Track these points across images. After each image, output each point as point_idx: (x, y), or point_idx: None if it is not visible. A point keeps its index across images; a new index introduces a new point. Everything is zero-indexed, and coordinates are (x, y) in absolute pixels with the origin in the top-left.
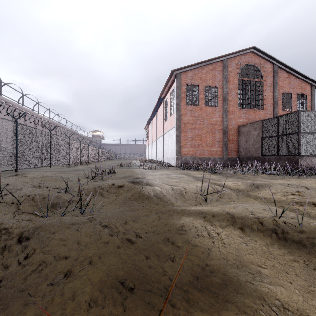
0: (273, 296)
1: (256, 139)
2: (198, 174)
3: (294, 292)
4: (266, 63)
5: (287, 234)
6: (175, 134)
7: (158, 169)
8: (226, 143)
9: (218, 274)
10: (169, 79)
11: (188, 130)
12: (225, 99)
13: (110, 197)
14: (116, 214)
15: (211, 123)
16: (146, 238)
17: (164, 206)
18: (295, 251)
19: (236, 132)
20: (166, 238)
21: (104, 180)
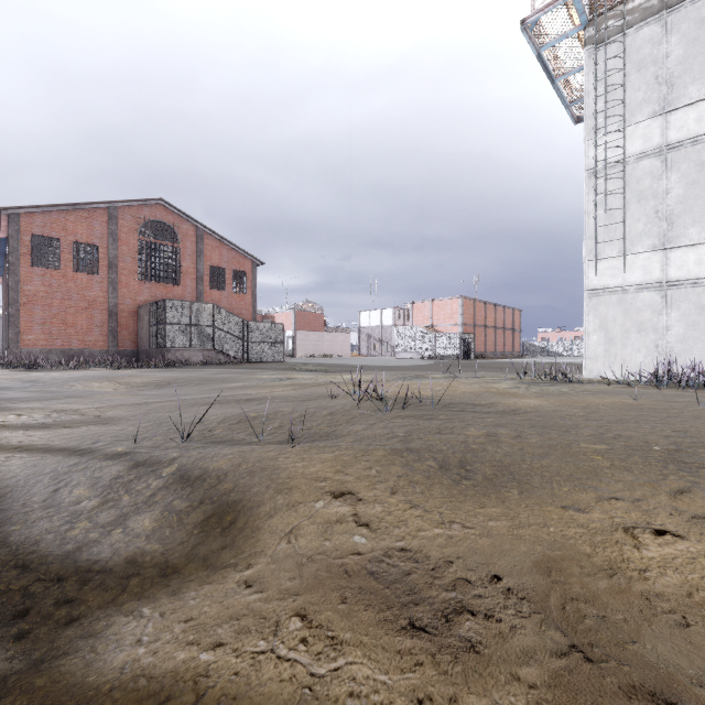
0: None
1: (148, 327)
2: None
3: None
4: (185, 224)
5: None
6: (8, 312)
7: None
8: (114, 330)
9: None
10: None
11: (37, 307)
12: (112, 266)
13: None
14: None
15: (85, 299)
16: None
17: None
18: None
19: (134, 314)
20: None
21: None
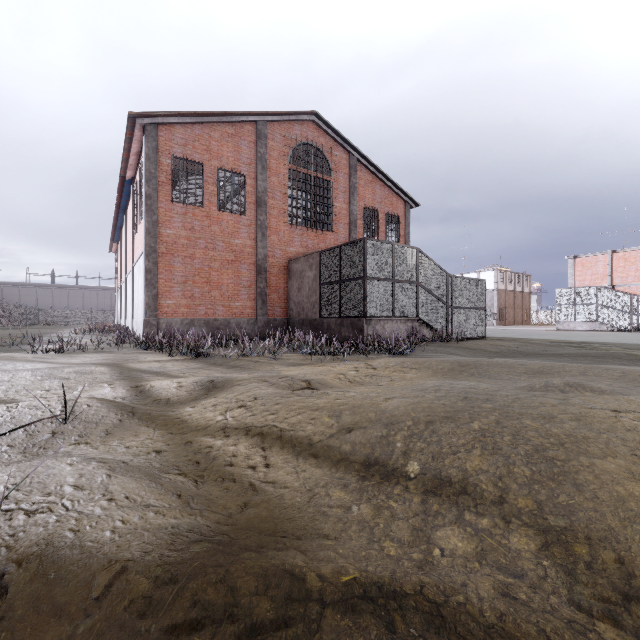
0: None
1: (313, 286)
2: (150, 362)
3: None
4: (338, 149)
5: None
6: (143, 266)
7: (84, 351)
8: (263, 293)
9: None
10: (131, 135)
11: (176, 259)
12: (261, 203)
13: None
14: None
15: (231, 249)
16: None
17: None
18: None
19: (283, 271)
20: None
21: None
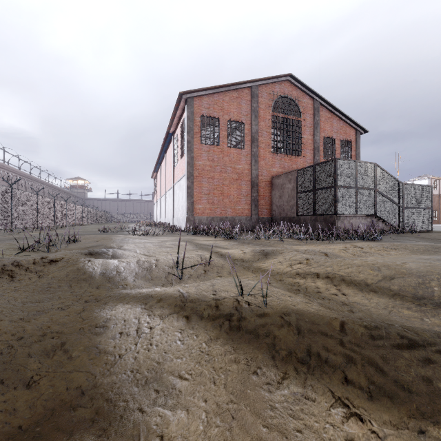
0: (158, 432)
1: (291, 194)
2: (206, 241)
3: (199, 418)
4: (305, 98)
5: (242, 321)
6: (185, 185)
7: (158, 235)
8: (255, 199)
9: (100, 401)
10: (177, 106)
11: (204, 180)
12: (254, 140)
13: (26, 280)
14: (1, 308)
15: (235, 171)
16: (7, 350)
17: (109, 290)
18: (241, 346)
19: (268, 185)
20: (62, 344)
21: (53, 252)
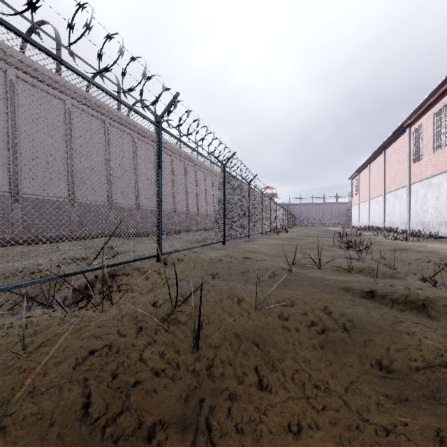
0: None
1: None
2: None
3: None
4: None
5: None
6: None
7: (420, 241)
8: None
9: None
10: (432, 93)
11: None
12: None
13: None
14: None
15: None
16: None
17: None
18: None
19: None
20: None
21: (364, 252)
